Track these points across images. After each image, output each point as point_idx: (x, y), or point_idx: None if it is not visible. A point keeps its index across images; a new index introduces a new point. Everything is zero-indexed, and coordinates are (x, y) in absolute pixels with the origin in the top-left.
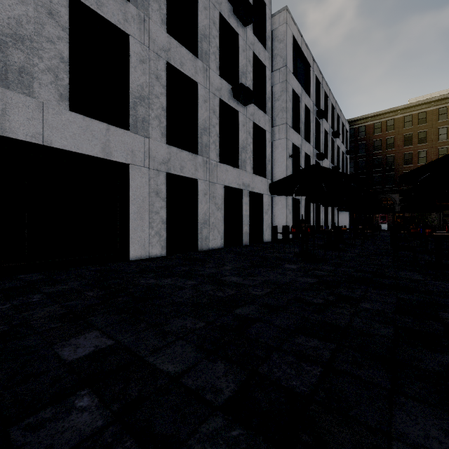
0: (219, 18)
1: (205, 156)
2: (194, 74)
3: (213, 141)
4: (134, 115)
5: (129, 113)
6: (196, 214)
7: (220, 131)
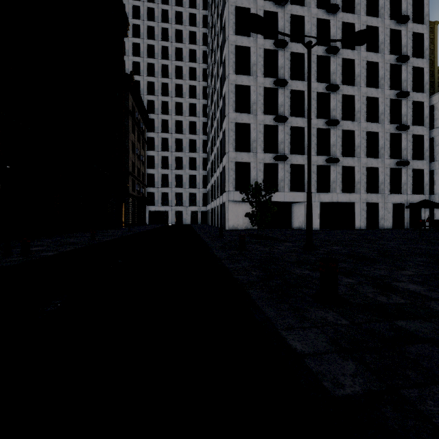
0: (390, 133)
1: (382, 193)
2: (377, 165)
3: (386, 186)
4: (356, 188)
5: (355, 188)
6: (378, 215)
7: (390, 180)
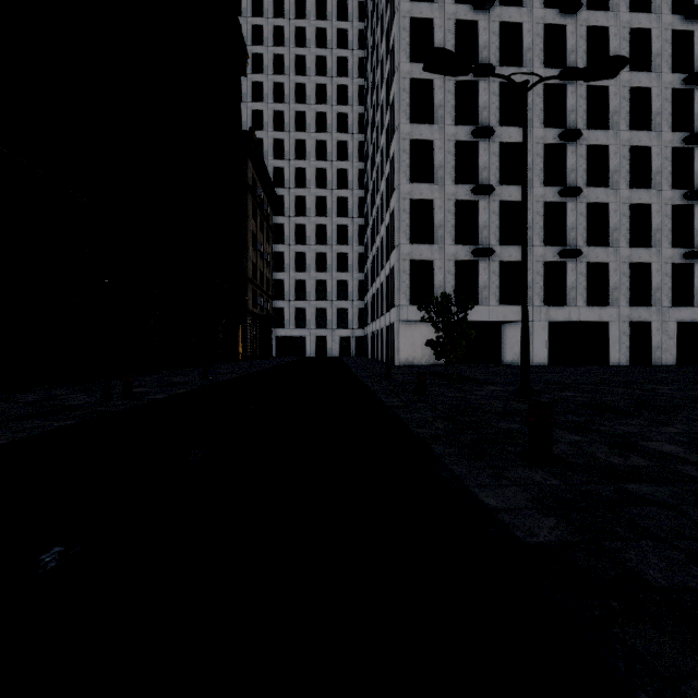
0: (672, 205)
1: (658, 305)
2: (648, 258)
3: (665, 294)
4: (611, 298)
5: (609, 298)
6: (650, 343)
7: (673, 283)
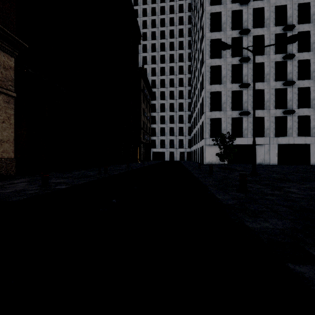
0: None
1: None
2: None
3: None
4: (311, 132)
5: (310, 132)
6: None
7: None
